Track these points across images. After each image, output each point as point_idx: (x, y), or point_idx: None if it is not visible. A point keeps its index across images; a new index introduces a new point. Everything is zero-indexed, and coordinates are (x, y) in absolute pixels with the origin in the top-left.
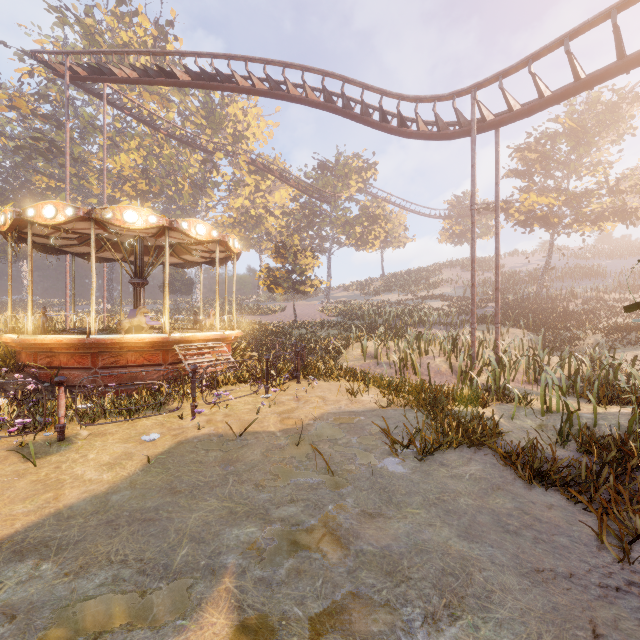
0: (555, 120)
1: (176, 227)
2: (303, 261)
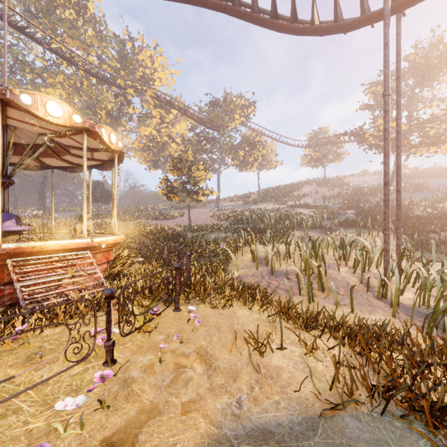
0: (405, 58)
1: (10, 99)
2: (196, 173)
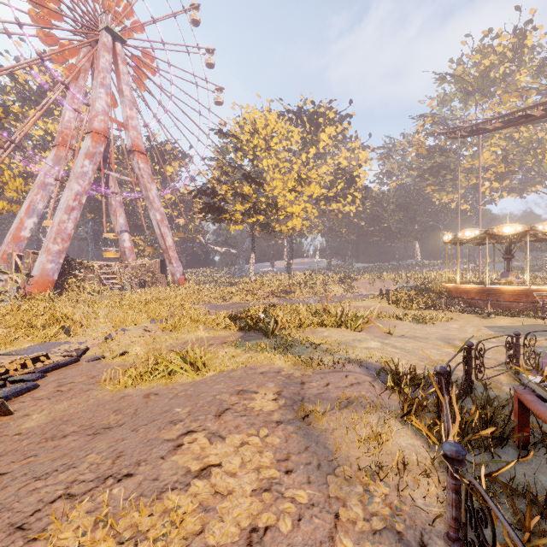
0: None
1: (534, 229)
2: None
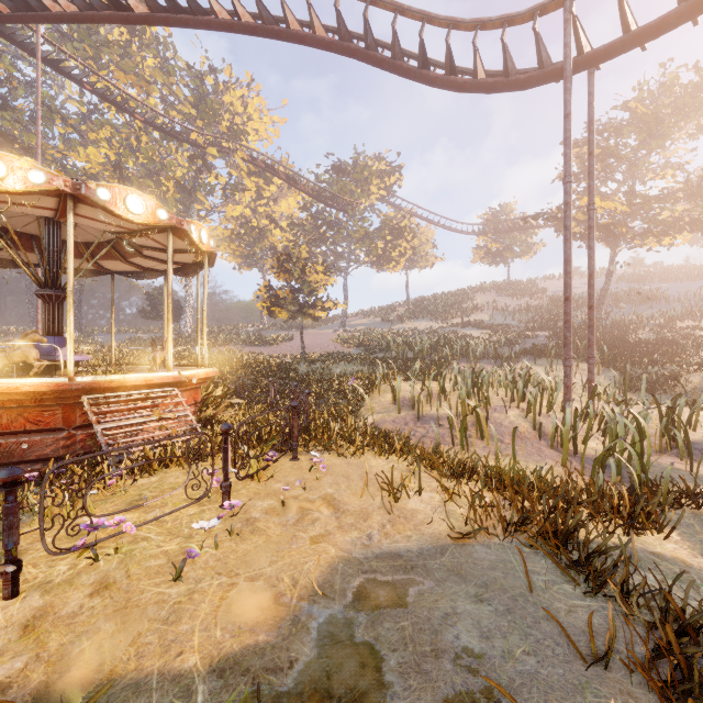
0: (623, 106)
1: (85, 195)
2: (313, 277)
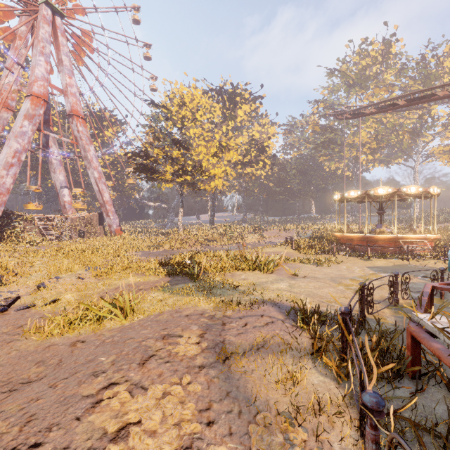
0: None
1: (400, 191)
2: None
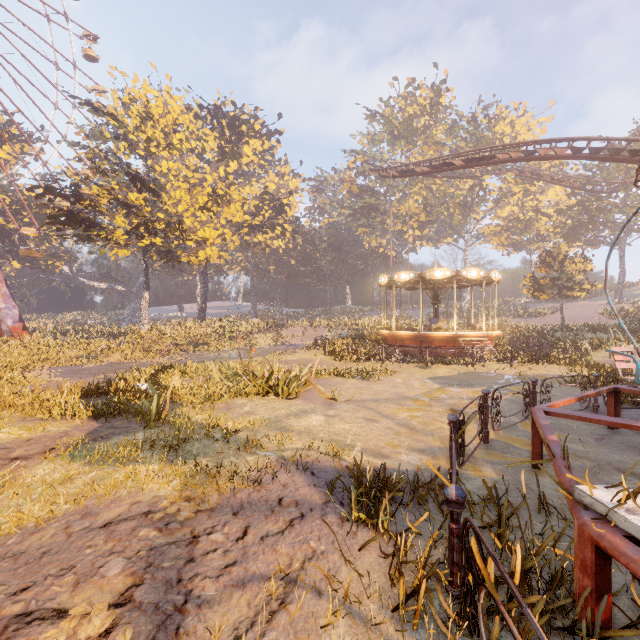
0: None
1: (460, 275)
2: (570, 268)
